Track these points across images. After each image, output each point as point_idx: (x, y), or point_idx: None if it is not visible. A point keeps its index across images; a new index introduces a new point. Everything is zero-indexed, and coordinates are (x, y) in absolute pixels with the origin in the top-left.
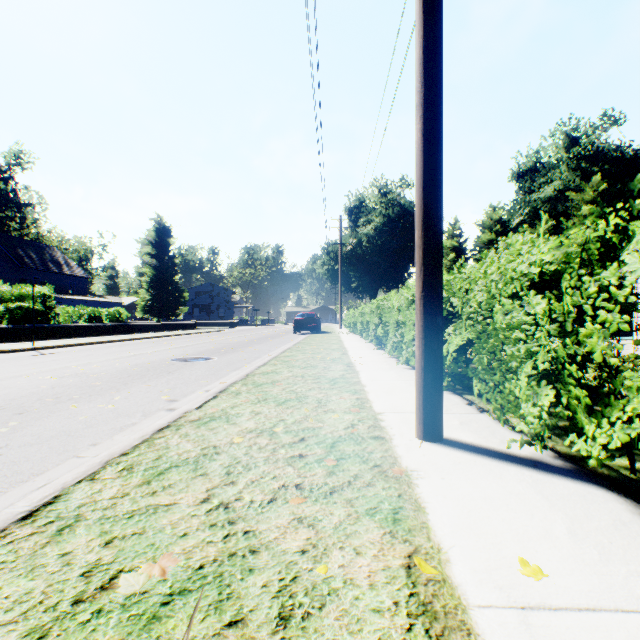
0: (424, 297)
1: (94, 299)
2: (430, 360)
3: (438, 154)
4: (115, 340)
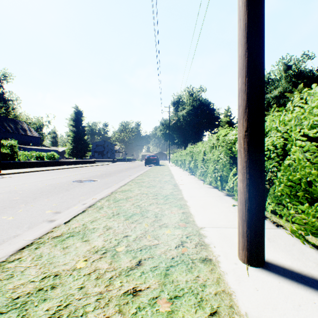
0: (248, 136)
1: (43, 148)
2: (254, 193)
3: (261, 6)
4: (48, 169)
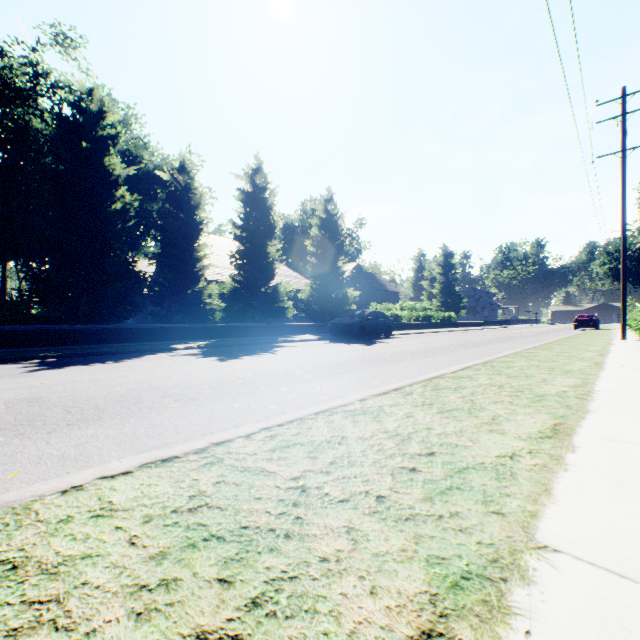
0: (621, 316)
1: None
2: (622, 326)
3: (624, 292)
4: (467, 329)
